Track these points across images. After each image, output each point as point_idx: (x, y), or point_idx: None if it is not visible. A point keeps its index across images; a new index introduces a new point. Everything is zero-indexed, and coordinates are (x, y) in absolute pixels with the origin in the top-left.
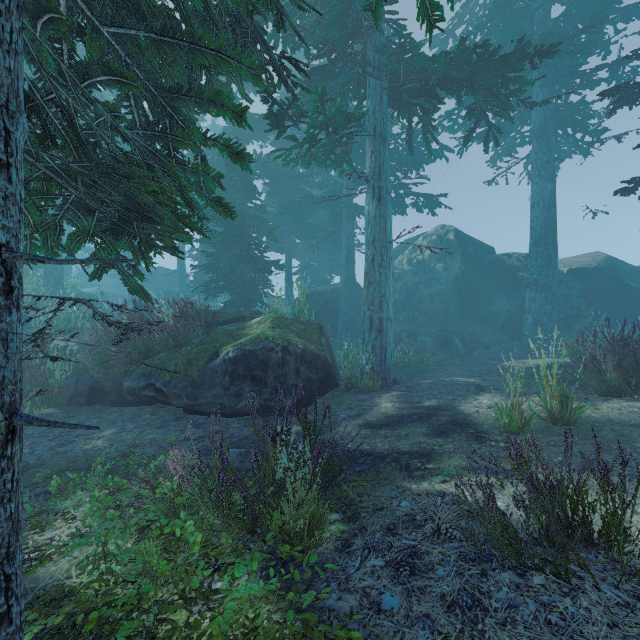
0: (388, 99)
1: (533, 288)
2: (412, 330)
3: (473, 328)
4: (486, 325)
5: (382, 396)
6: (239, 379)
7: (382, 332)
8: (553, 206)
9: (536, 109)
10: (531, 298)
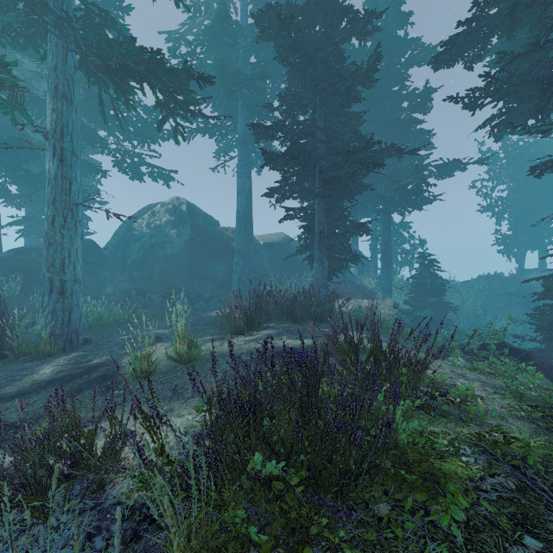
0: (81, 63)
1: (238, 255)
2: (142, 288)
3: (197, 285)
4: (209, 282)
5: (54, 360)
6: None
7: (65, 294)
8: (250, 197)
9: (240, 123)
10: (237, 262)
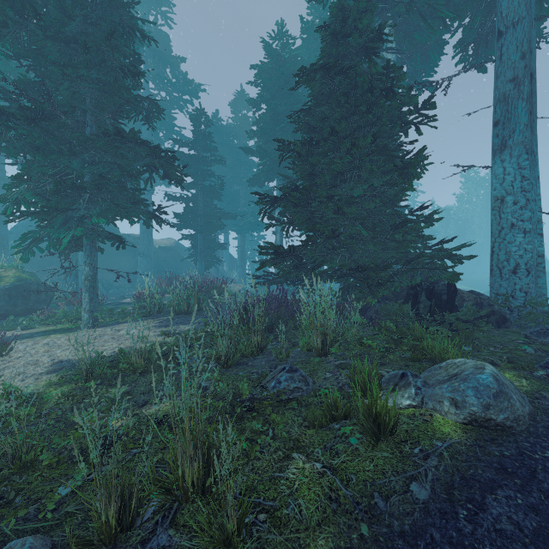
0: None
1: (142, 256)
2: None
3: (109, 277)
4: (116, 275)
5: None
6: (15, 298)
7: (78, 276)
8: None
9: None
10: (141, 261)
